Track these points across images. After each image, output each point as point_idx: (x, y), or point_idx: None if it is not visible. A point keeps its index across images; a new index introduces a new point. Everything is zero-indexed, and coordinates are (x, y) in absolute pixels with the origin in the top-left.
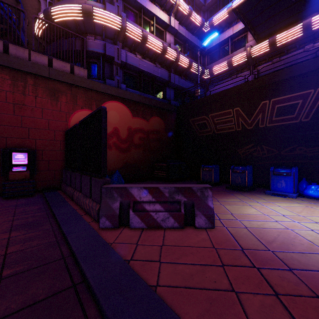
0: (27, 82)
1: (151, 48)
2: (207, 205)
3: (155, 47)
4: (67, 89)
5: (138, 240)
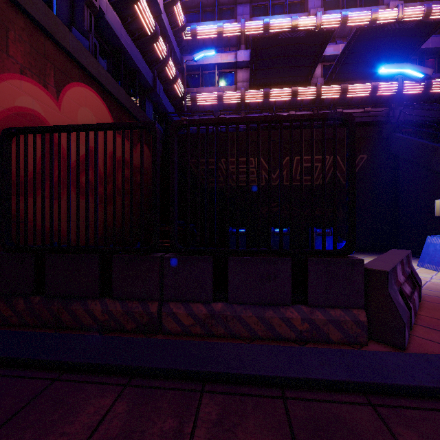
0: None
1: (139, 17)
2: (415, 272)
3: (146, 20)
4: None
5: None
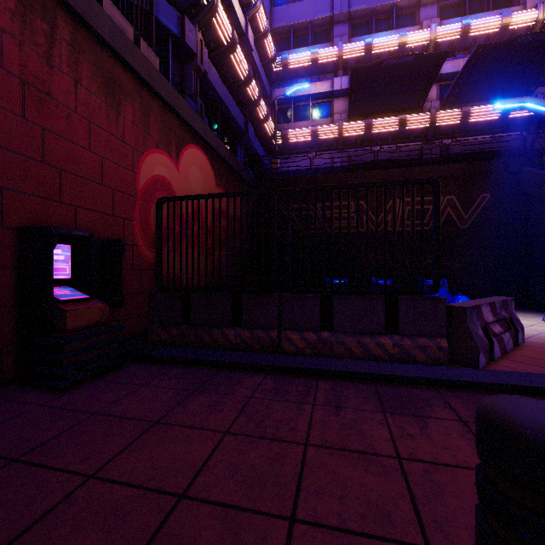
0: (55, 28)
1: (234, 65)
2: (517, 318)
3: (240, 66)
4: (134, 91)
5: (542, 367)
